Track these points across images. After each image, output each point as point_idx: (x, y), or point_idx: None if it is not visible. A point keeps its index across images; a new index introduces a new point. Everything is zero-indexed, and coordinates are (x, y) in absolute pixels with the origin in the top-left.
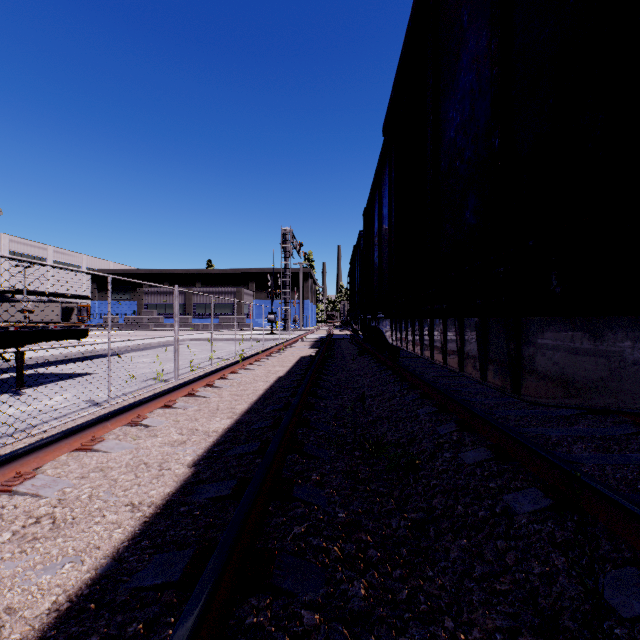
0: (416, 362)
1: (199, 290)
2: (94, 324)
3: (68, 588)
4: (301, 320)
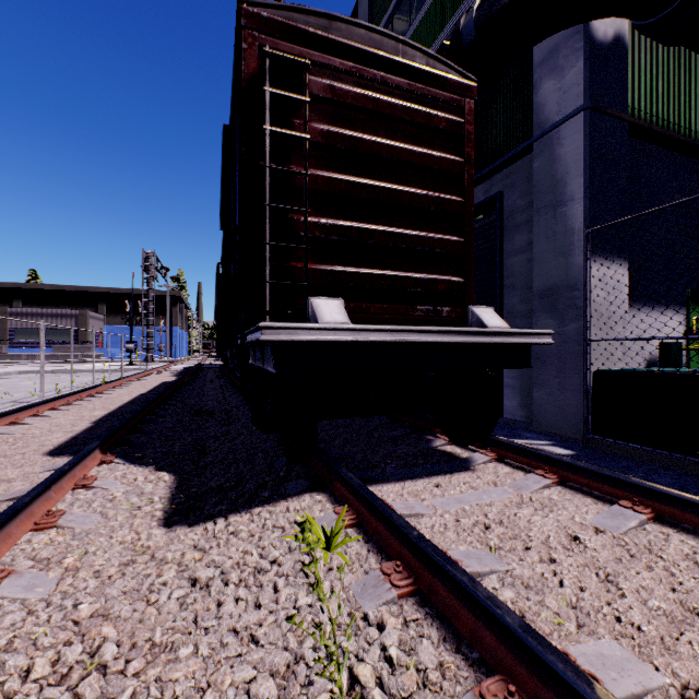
0: None
1: (20, 311)
2: None
3: (60, 442)
4: (168, 350)
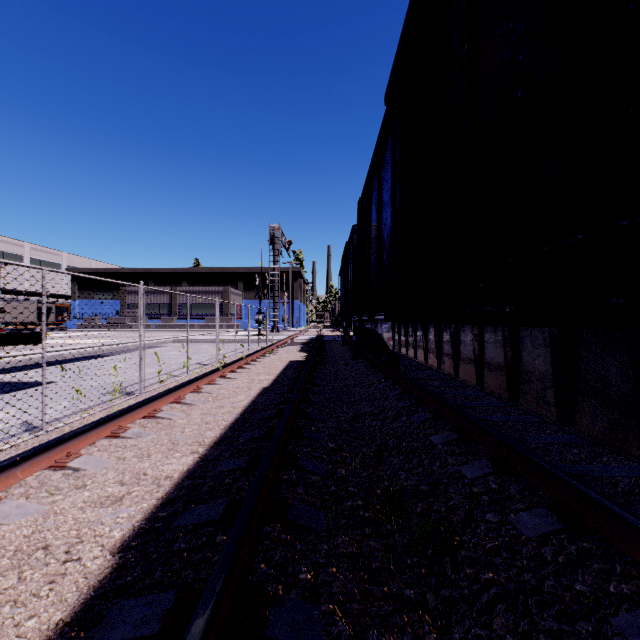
0: (416, 368)
1: (185, 289)
2: (53, 327)
3: None
4: (290, 320)
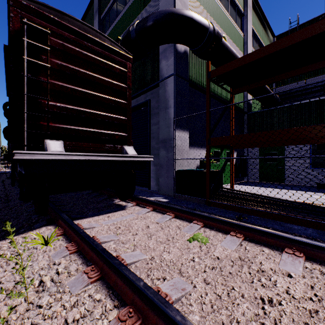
0: None
1: None
2: None
3: None
4: None
